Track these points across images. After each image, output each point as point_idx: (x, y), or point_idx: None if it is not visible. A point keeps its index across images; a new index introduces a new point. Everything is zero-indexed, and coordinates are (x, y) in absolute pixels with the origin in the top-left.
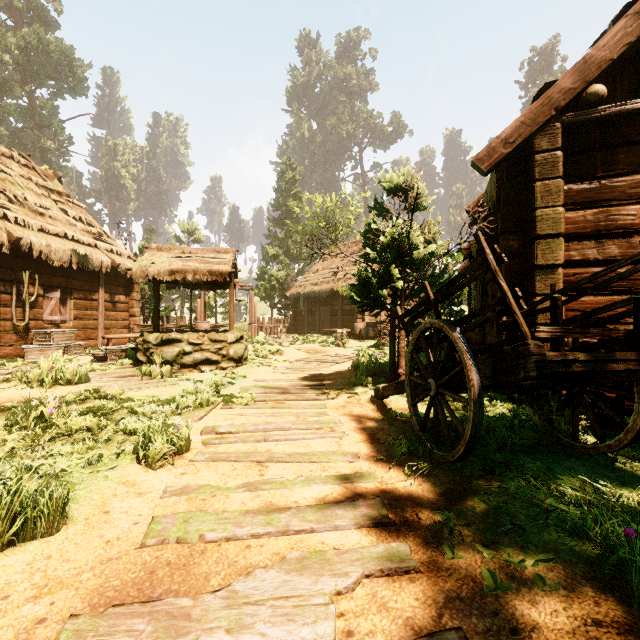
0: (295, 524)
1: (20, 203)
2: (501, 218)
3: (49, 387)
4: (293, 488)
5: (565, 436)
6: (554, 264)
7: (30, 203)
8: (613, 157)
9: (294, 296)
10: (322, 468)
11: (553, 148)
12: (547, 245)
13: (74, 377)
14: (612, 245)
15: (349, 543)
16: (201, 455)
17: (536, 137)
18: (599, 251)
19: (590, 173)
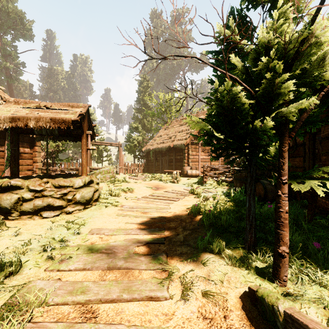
0: None
1: None
2: None
3: None
4: None
5: None
6: None
7: None
8: None
9: (147, 150)
10: None
11: None
12: None
13: None
14: None
15: None
16: None
17: None
18: None
19: None
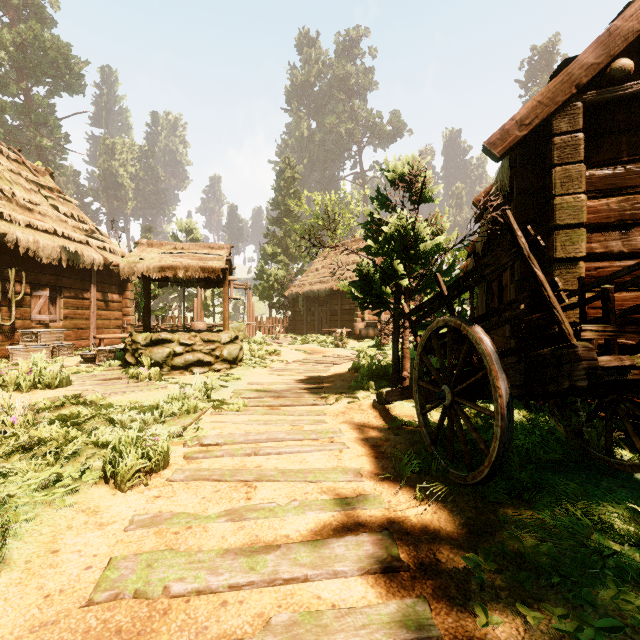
0: (285, 570)
1: (7, 198)
2: (515, 208)
3: (26, 391)
4: (284, 517)
5: (596, 450)
6: (575, 257)
7: (18, 198)
8: (639, 139)
9: (293, 295)
10: (319, 489)
11: (573, 130)
12: (567, 236)
13: (54, 380)
14: (639, 236)
15: (352, 598)
16: (180, 473)
17: (554, 118)
18: (624, 243)
19: (614, 157)
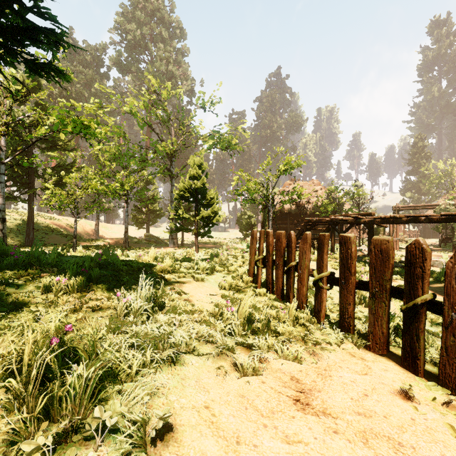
0: None
1: None
2: None
3: None
4: None
5: None
6: None
7: None
8: None
9: None
10: None
11: None
12: None
13: None
14: None
15: None
16: None
17: None
18: None
19: None
